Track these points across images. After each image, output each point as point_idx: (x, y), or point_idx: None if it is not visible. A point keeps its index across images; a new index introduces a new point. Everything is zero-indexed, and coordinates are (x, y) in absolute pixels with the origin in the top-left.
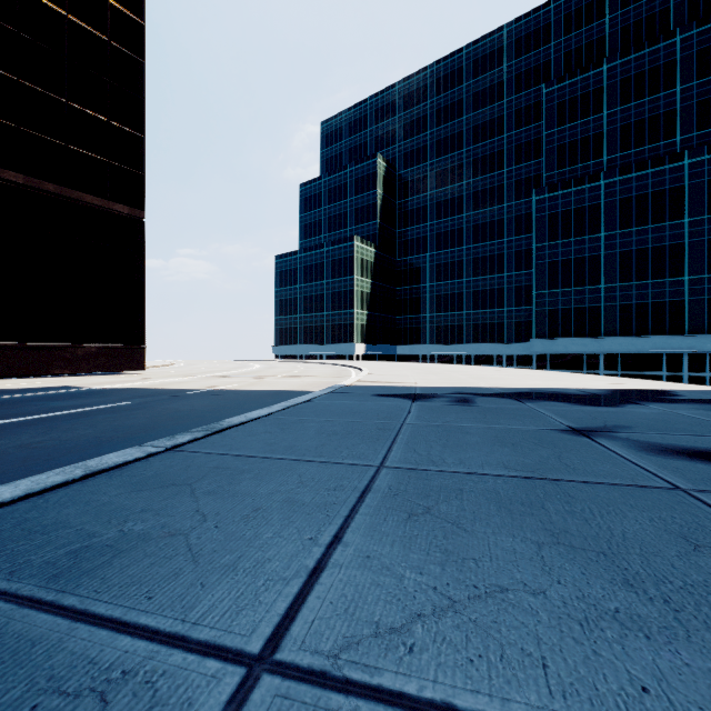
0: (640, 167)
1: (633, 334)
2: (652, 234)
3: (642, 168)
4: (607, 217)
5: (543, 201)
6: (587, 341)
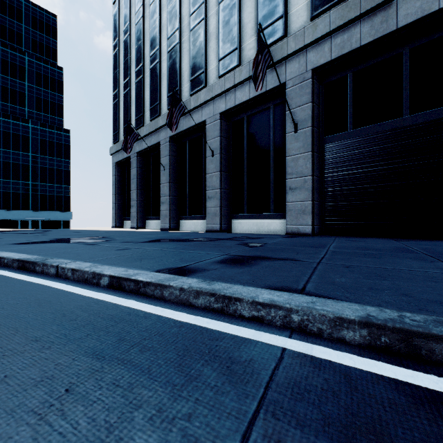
0: (6, 116)
1: (2, 209)
2: (13, 156)
3: (7, 117)
4: None
5: None
6: None
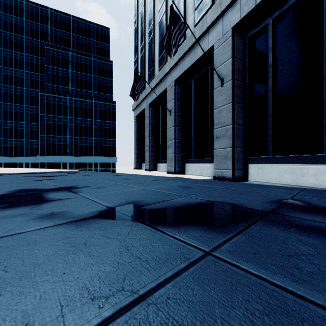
0: (81, 97)
1: (79, 155)
2: (84, 122)
3: (81, 98)
4: (70, 111)
5: (44, 96)
6: (62, 157)
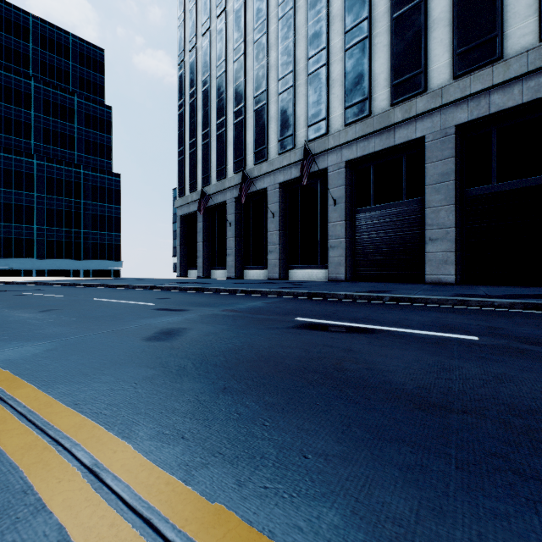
0: (59, 162)
1: (55, 258)
2: (66, 203)
3: (60, 164)
4: (39, 184)
5: None
6: (25, 261)
